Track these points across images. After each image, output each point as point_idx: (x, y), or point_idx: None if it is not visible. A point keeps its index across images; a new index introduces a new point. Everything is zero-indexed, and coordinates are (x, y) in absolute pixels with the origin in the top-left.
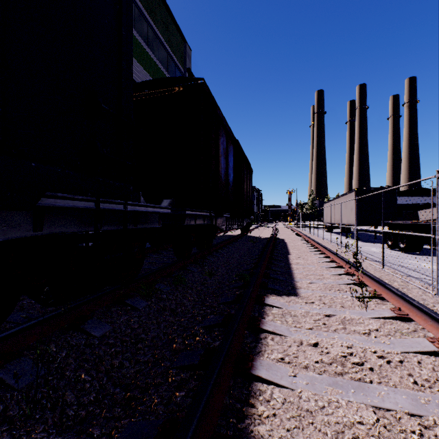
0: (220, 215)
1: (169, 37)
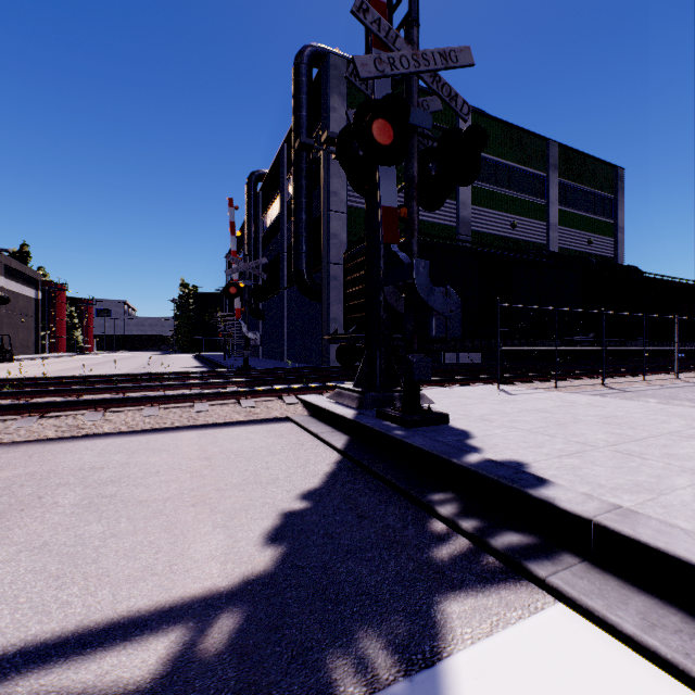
0: (632, 340)
1: (596, 180)
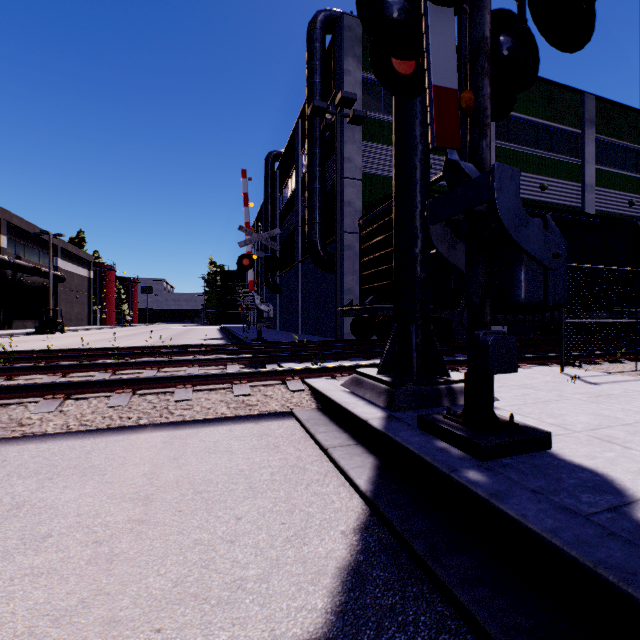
0: None
1: (638, 135)
